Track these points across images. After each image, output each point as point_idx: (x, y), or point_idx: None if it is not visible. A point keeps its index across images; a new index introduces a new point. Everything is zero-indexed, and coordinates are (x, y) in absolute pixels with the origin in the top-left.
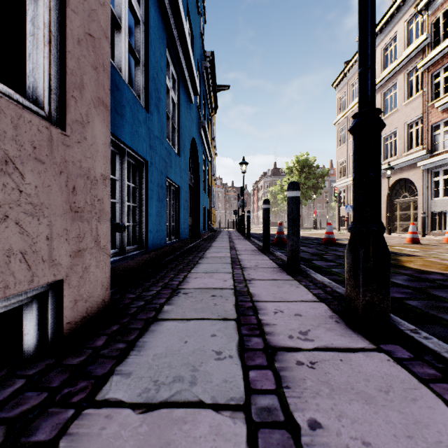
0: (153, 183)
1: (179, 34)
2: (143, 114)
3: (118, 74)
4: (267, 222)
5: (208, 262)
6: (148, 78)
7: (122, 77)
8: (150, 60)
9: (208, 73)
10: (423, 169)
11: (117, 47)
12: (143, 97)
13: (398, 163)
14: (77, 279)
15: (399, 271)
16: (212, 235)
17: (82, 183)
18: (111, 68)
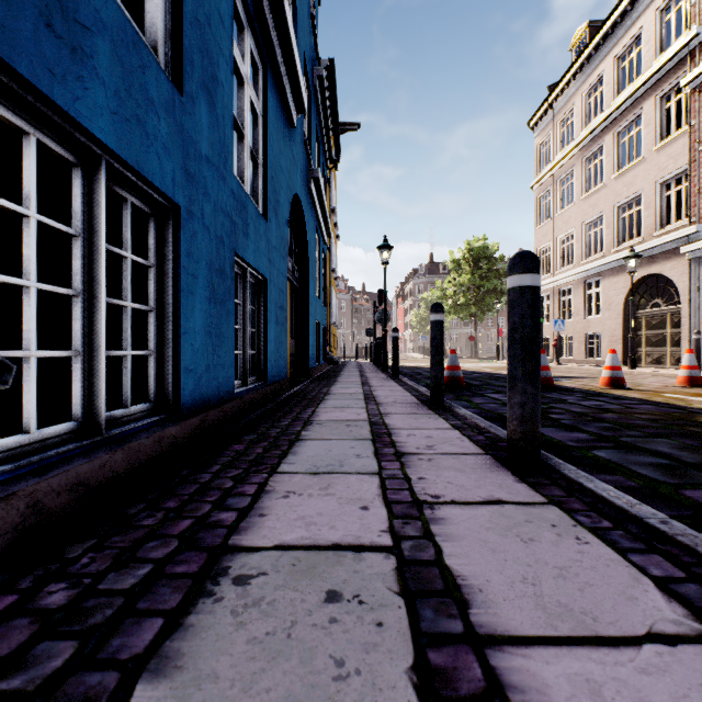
0: (196, 261)
1: None
2: (162, 87)
3: None
4: (438, 348)
5: (321, 437)
6: (181, 11)
7: None
8: None
9: (324, 88)
10: (690, 258)
11: None
12: (167, 55)
13: (645, 249)
14: None
15: None
16: (331, 371)
17: None
18: None
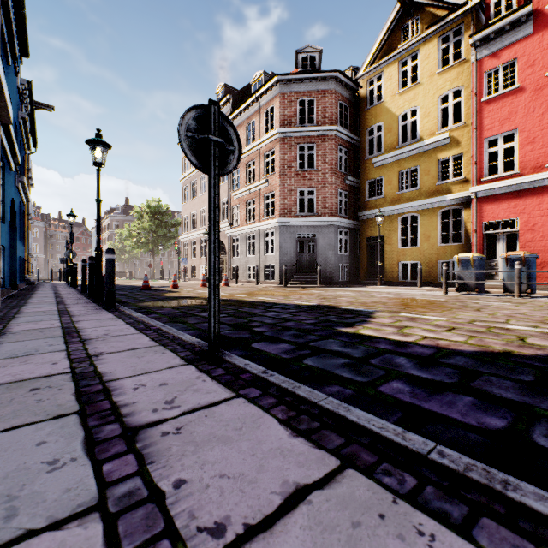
0: None
1: (9, 142)
2: None
3: None
4: (85, 274)
5: (38, 298)
6: None
7: None
8: None
9: (26, 122)
10: (229, 236)
11: None
12: None
13: None
14: None
15: (151, 297)
16: (30, 287)
17: None
18: None
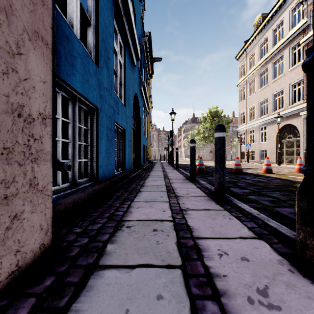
0: (103, 126)
1: (125, 9)
2: (93, 67)
3: (68, 27)
4: (193, 157)
5: (148, 191)
6: (98, 38)
7: (72, 30)
8: (100, 24)
9: (146, 46)
10: (303, 117)
11: (69, 6)
12: (94, 54)
13: (285, 113)
14: (1, 232)
15: None
16: (149, 166)
17: (10, 120)
18: (61, 19)
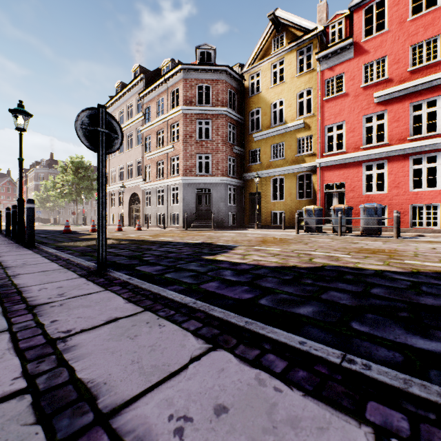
0: None
1: None
2: None
3: None
4: (9, 220)
5: None
6: None
7: None
8: None
9: None
10: (142, 189)
11: None
12: None
13: (133, 183)
14: None
15: (70, 238)
16: None
17: None
18: None
